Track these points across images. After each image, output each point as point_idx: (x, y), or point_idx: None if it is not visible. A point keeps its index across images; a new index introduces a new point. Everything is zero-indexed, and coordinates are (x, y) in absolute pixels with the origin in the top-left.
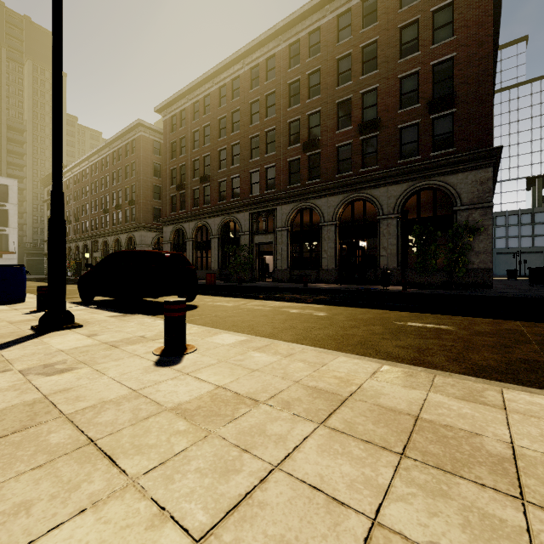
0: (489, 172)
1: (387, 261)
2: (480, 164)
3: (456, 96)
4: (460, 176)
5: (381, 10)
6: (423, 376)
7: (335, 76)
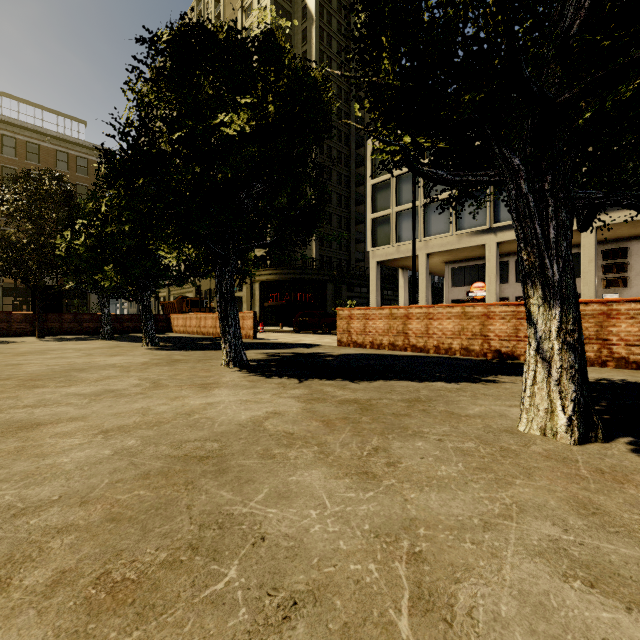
0: None
1: None
2: None
3: None
4: None
5: (43, 159)
6: None
7: (0, 177)
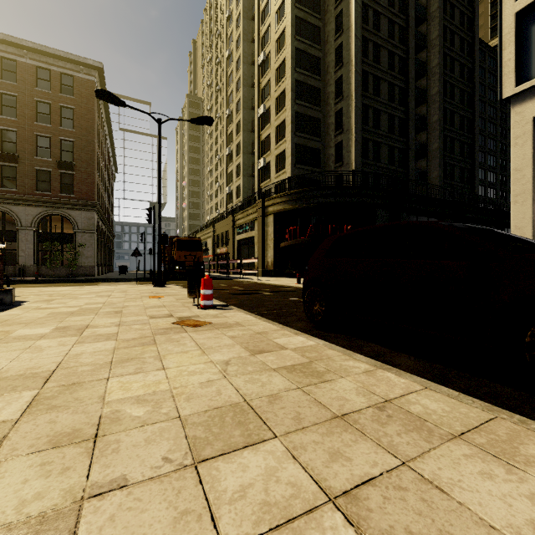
0: (93, 214)
1: (25, 260)
2: (89, 209)
3: (75, 165)
4: (78, 212)
5: (20, 77)
6: (27, 288)
7: None
